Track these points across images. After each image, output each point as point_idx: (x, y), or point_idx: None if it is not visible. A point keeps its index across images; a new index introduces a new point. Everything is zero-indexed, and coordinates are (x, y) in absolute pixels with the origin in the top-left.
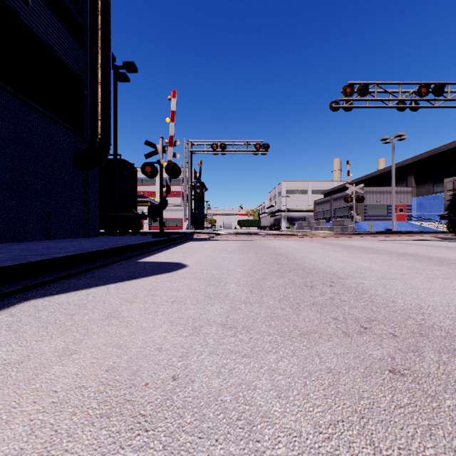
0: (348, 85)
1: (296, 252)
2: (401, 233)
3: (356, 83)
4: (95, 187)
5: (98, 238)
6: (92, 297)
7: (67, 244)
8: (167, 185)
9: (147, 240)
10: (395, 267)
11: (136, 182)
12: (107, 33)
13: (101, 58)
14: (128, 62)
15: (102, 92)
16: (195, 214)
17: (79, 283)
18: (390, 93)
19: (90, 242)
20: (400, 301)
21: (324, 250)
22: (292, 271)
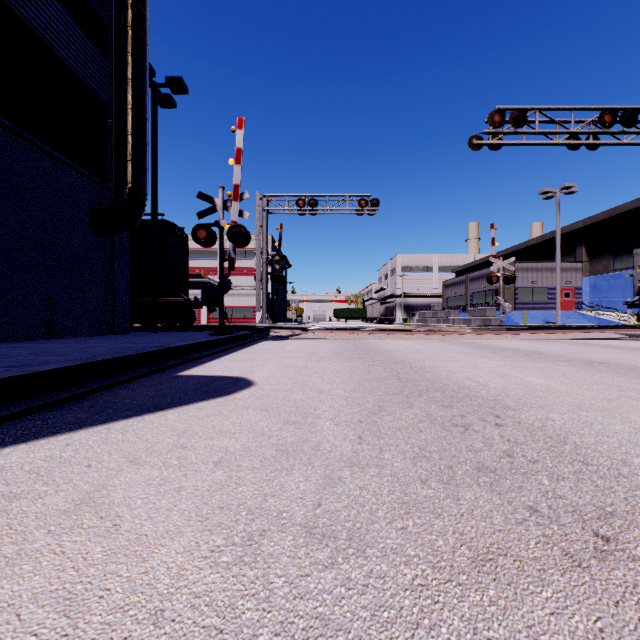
0: (497, 111)
1: (423, 359)
2: (573, 328)
3: (508, 108)
4: (125, 260)
5: (128, 336)
6: (73, 451)
7: (74, 346)
8: (229, 258)
9: (199, 340)
10: (588, 386)
11: (187, 253)
12: (142, 32)
13: (132, 69)
14: (173, 77)
15: (133, 120)
16: (273, 301)
17: (64, 418)
18: (558, 123)
19: (111, 343)
20: (638, 462)
21: (465, 355)
22: (425, 394)
